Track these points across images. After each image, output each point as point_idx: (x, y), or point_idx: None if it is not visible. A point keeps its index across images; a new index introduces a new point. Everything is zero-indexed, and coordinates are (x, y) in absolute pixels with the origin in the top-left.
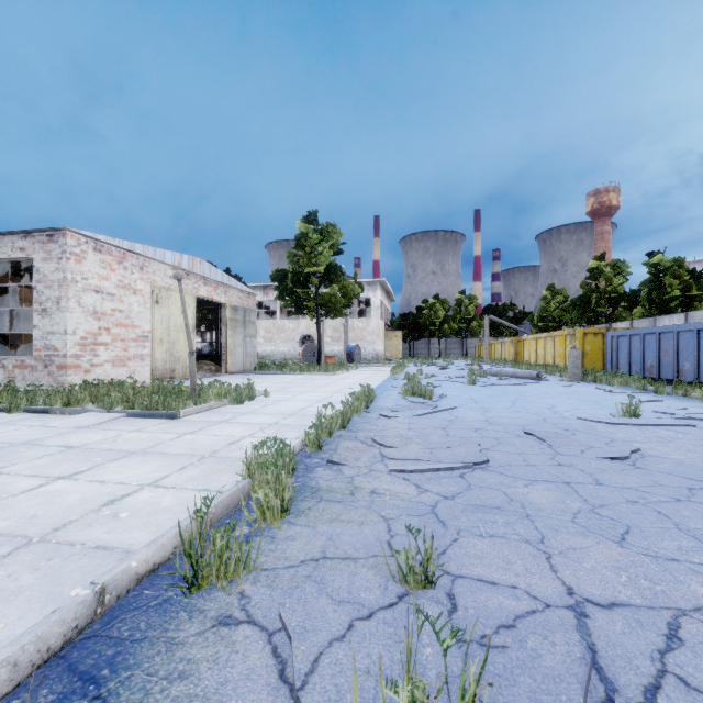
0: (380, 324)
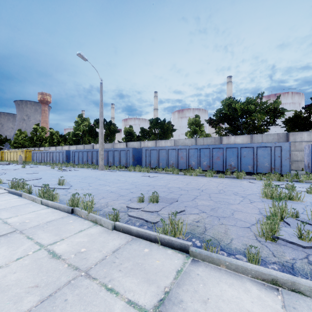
0: None
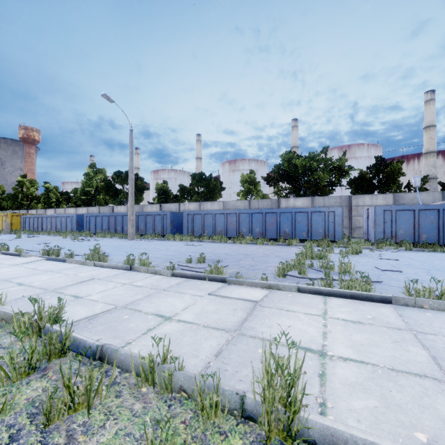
0: None
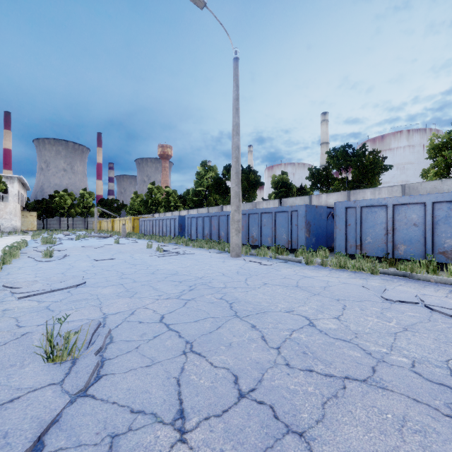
0: (17, 207)
